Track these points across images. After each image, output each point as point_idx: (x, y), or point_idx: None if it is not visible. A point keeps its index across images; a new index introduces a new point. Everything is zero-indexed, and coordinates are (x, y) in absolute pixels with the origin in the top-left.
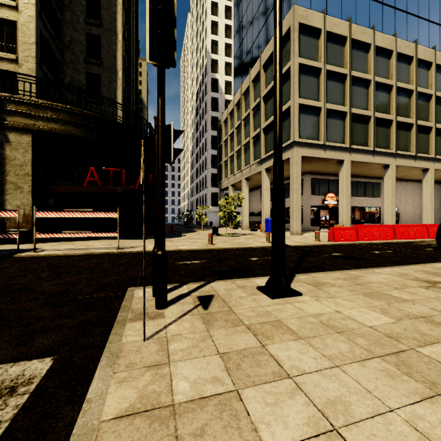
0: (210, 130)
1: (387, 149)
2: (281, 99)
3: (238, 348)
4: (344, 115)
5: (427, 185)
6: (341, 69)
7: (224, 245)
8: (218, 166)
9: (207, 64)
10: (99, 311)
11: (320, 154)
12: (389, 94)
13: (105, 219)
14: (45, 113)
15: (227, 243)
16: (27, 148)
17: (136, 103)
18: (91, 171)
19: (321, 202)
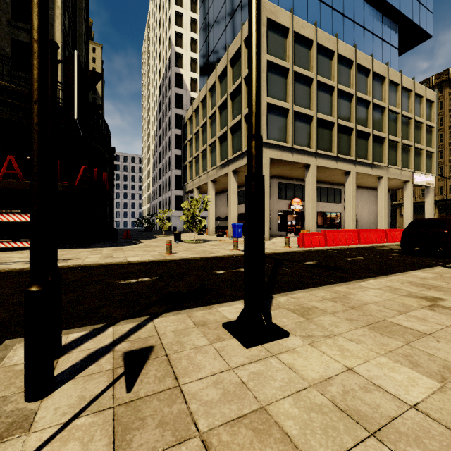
0: (174, 128)
1: (349, 156)
2: (259, 44)
3: None
4: (311, 119)
5: (381, 192)
6: (307, 72)
7: (186, 254)
8: (182, 167)
9: (171, 57)
10: None
11: (287, 157)
12: (350, 103)
13: None
14: None
15: (189, 252)
16: None
17: None
18: (10, 160)
19: (288, 206)
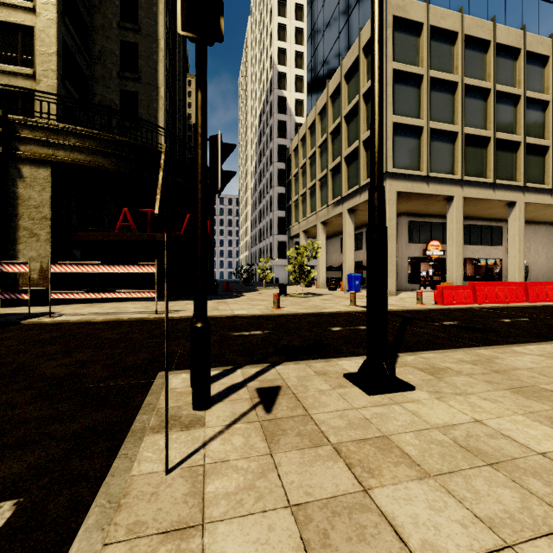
0: (276, 162)
1: (513, 181)
2: (382, 94)
3: (323, 494)
4: (454, 136)
5: None
6: (450, 75)
7: (295, 309)
8: (286, 207)
9: (273, 78)
10: (111, 410)
11: (421, 189)
12: (515, 108)
13: (142, 275)
14: (66, 140)
15: (298, 306)
16: (45, 185)
17: (184, 130)
18: (124, 213)
19: (421, 252)
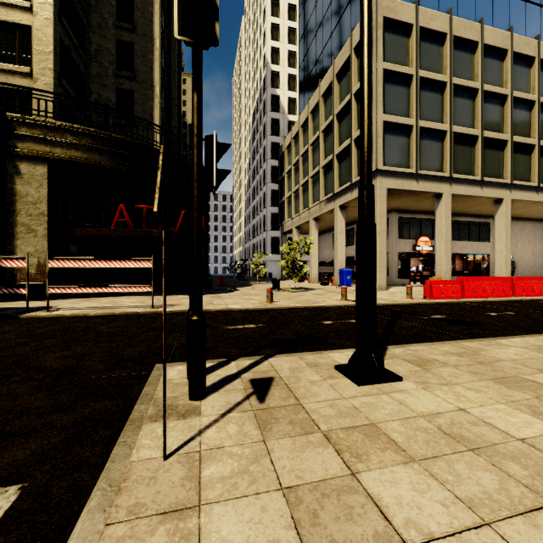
0: (269, 159)
1: (500, 179)
2: (371, 96)
3: (313, 477)
4: (443, 135)
5: None
6: (439, 75)
7: (288, 303)
8: (279, 203)
9: (266, 77)
10: (110, 400)
11: (411, 186)
12: (503, 107)
13: (138, 270)
14: (63, 137)
15: (290, 301)
16: (42, 181)
17: (179, 127)
18: (121, 209)
19: (411, 248)
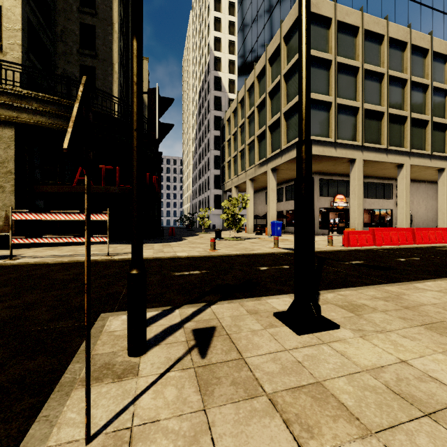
0: (213, 130)
1: (401, 148)
2: (309, 55)
3: None
4: (356, 111)
5: (443, 186)
6: (353, 61)
7: (228, 251)
8: (221, 167)
9: (210, 62)
10: (45, 357)
11: (330, 152)
12: (403, 89)
13: (98, 222)
14: (29, 104)
15: (231, 248)
16: (10, 143)
17: None
18: (82, 169)
19: (330, 204)
